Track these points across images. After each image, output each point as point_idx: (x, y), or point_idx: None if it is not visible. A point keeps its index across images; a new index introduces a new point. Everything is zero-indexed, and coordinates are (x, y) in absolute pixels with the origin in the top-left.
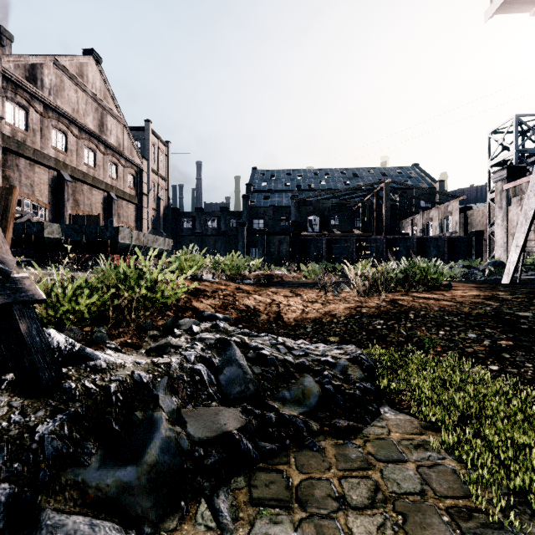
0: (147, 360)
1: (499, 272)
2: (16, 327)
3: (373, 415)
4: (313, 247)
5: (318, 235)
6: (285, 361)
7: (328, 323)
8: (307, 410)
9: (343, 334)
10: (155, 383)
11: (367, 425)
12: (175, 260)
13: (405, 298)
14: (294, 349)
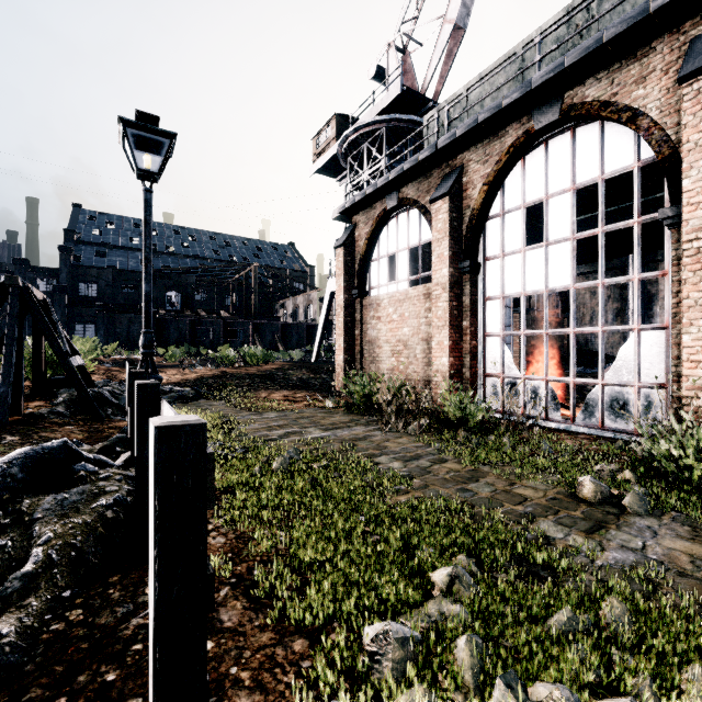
0: (108, 388)
1: (326, 355)
2: (86, 370)
3: (197, 400)
4: (174, 329)
5: (179, 315)
6: (163, 390)
7: (184, 383)
8: (173, 400)
9: (192, 386)
10: (118, 392)
11: (194, 402)
12: (46, 346)
13: (233, 370)
14: (166, 388)
